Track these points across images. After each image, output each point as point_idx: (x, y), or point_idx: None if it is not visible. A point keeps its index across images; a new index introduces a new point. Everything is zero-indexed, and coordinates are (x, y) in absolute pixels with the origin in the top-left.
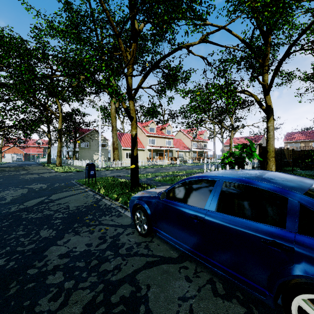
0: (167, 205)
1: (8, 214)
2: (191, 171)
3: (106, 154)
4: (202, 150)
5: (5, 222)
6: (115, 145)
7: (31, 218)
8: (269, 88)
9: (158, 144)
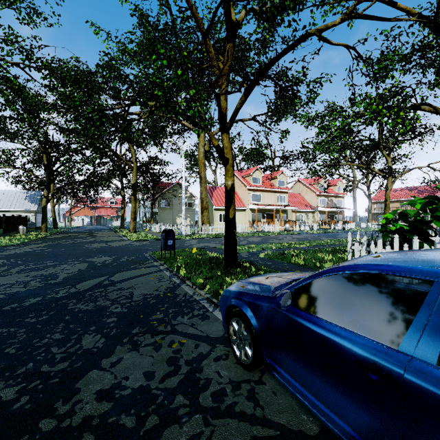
0: (295, 322)
1: (52, 302)
2: (319, 243)
3: (193, 216)
4: (334, 209)
5: (44, 316)
6: (204, 204)
7: (78, 311)
8: None
9: (265, 202)
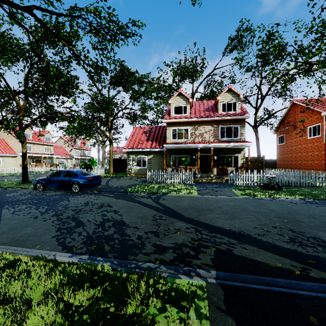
0: (50, 179)
1: None
2: None
3: None
4: (84, 157)
5: None
6: None
7: None
8: (110, 130)
9: (34, 151)
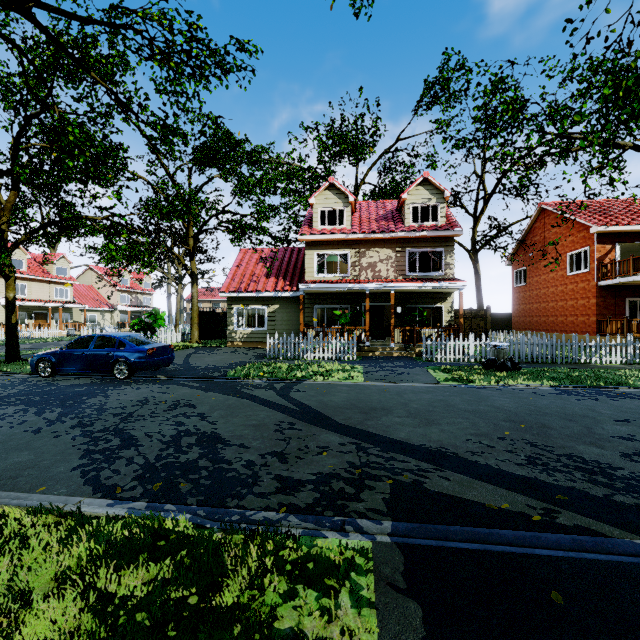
0: (68, 352)
1: None
2: None
3: None
4: (140, 309)
5: None
6: None
7: None
8: (192, 255)
9: (33, 296)
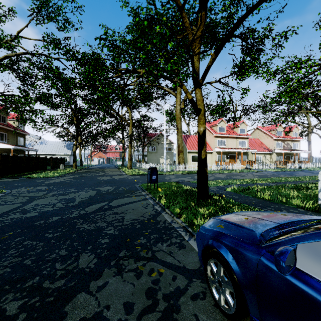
0: (305, 293)
1: (66, 220)
2: (280, 180)
3: (172, 157)
4: (290, 151)
5: (58, 232)
6: (180, 148)
7: (82, 230)
8: None
9: (228, 146)
